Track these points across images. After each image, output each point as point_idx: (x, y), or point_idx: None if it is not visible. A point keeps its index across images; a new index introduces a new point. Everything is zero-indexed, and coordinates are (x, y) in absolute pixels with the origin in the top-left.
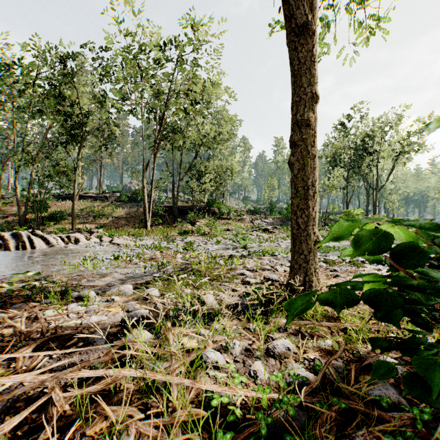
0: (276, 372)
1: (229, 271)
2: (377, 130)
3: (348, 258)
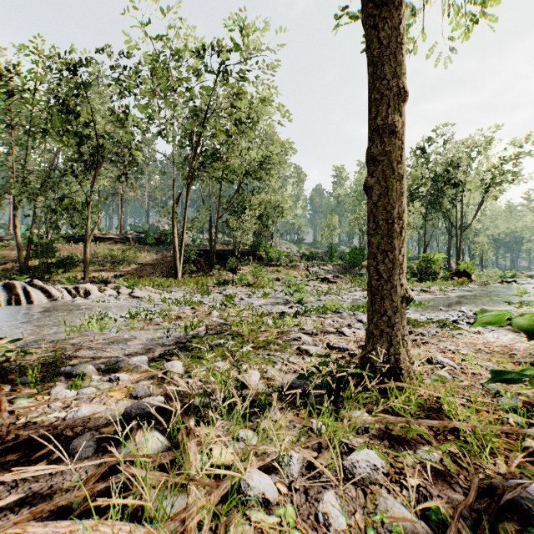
0: (360, 513)
1: (281, 336)
2: (462, 156)
3: (435, 317)
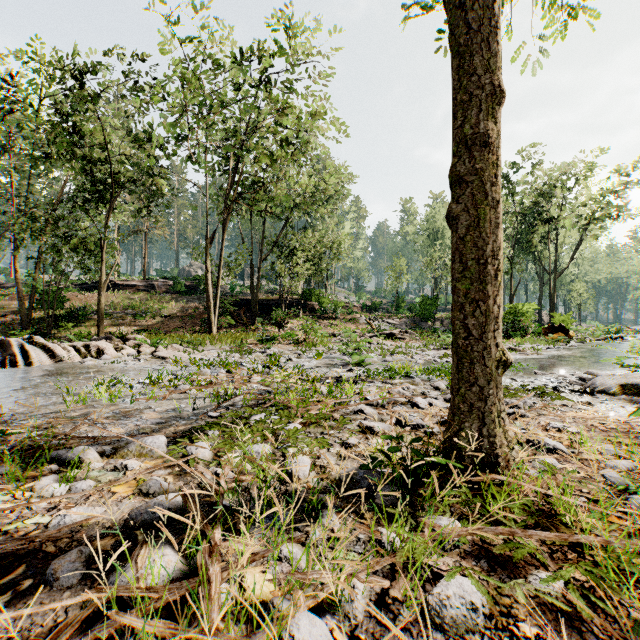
0: None
1: (338, 408)
2: (556, 186)
3: (530, 383)
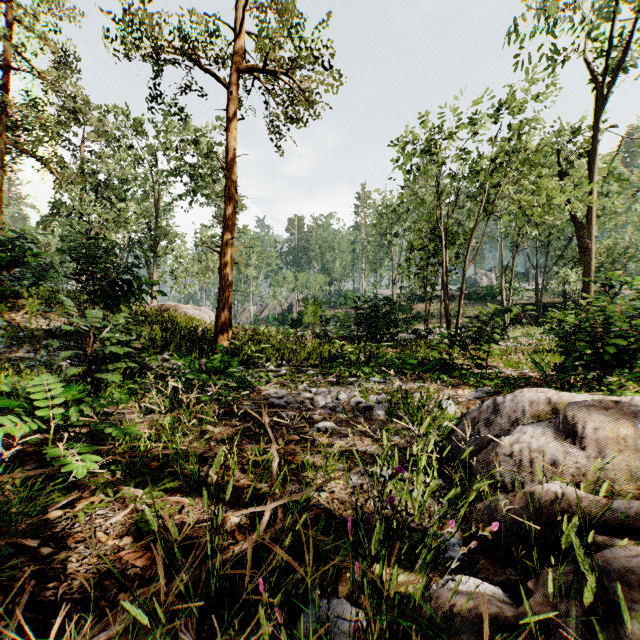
0: None
1: None
2: None
3: None
